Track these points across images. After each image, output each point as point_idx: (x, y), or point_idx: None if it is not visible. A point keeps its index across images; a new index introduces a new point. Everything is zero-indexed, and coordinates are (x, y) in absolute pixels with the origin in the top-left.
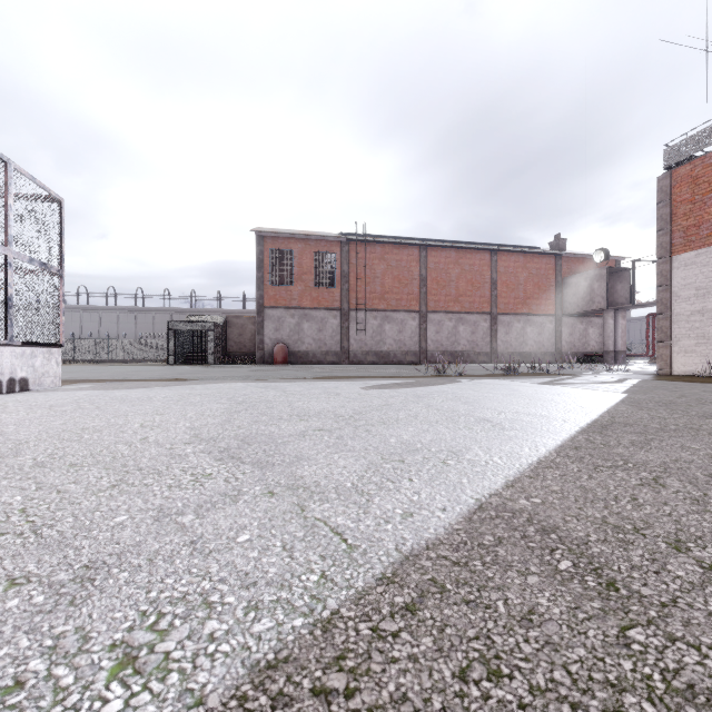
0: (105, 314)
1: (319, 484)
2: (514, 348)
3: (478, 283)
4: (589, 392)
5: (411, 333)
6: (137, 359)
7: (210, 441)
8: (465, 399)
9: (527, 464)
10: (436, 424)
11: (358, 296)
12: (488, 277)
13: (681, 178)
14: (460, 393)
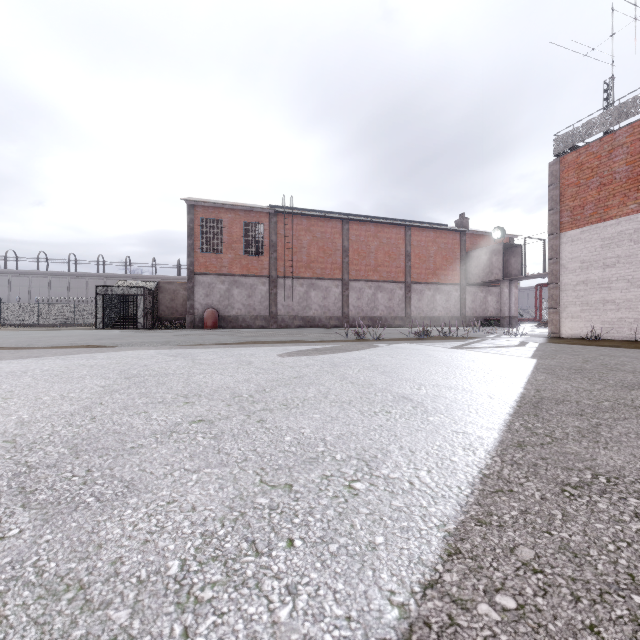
0: (35, 278)
1: (118, 570)
2: (425, 313)
3: (395, 254)
4: (500, 357)
5: (334, 299)
6: (69, 324)
7: (24, 449)
8: (382, 368)
9: (468, 485)
10: (348, 406)
11: (286, 264)
12: (403, 250)
13: (568, 164)
14: (377, 360)
